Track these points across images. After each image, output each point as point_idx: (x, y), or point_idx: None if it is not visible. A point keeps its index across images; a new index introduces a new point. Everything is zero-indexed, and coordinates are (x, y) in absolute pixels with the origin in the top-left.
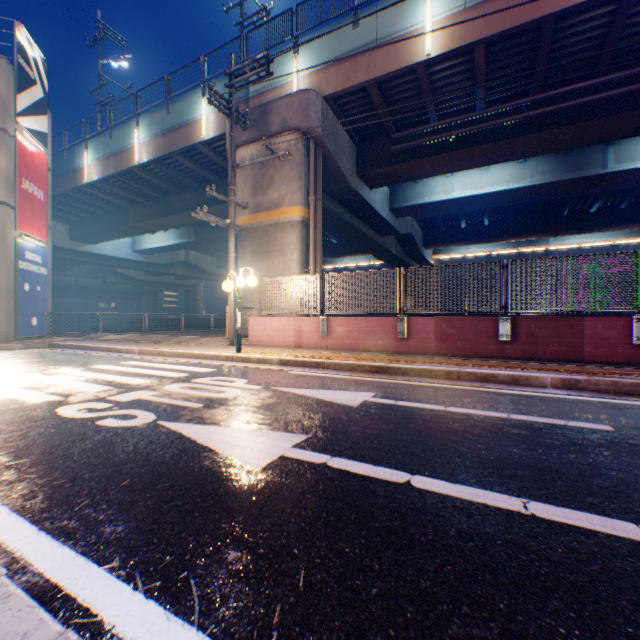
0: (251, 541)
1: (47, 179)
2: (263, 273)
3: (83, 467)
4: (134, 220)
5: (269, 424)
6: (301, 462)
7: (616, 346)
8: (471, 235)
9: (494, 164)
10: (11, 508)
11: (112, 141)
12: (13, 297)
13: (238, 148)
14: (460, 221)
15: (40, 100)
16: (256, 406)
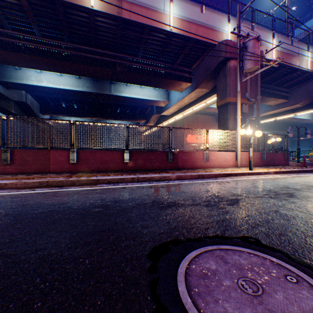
0: None
1: None
2: None
3: None
4: None
5: None
6: None
7: (65, 164)
8: (69, 111)
9: (57, 72)
10: None
11: None
12: None
13: None
14: (62, 103)
15: None
16: None
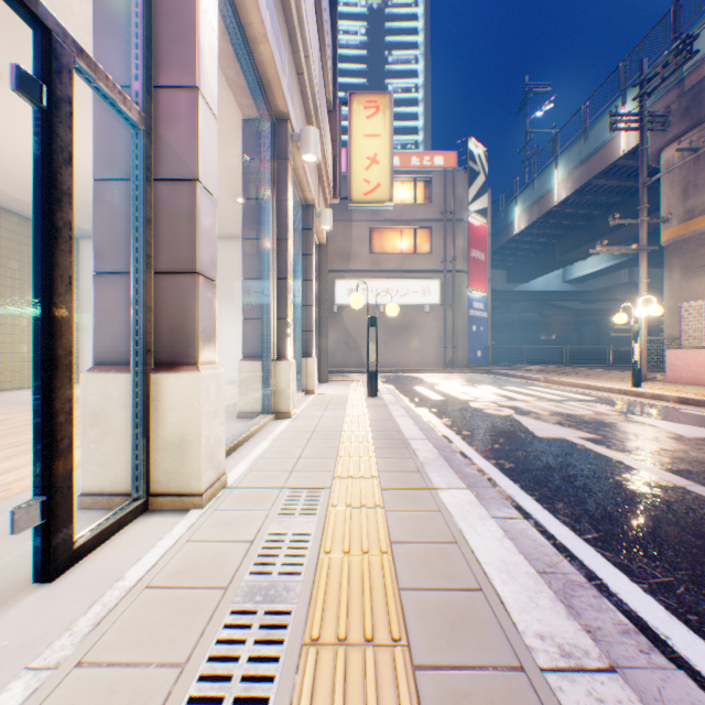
0: (506, 446)
1: (485, 243)
2: (696, 294)
3: (466, 419)
4: (557, 254)
5: (578, 428)
6: (567, 441)
7: None
8: None
9: None
10: (440, 422)
11: (533, 190)
12: (464, 336)
13: (660, 150)
14: None
15: (481, 185)
16: (586, 420)
